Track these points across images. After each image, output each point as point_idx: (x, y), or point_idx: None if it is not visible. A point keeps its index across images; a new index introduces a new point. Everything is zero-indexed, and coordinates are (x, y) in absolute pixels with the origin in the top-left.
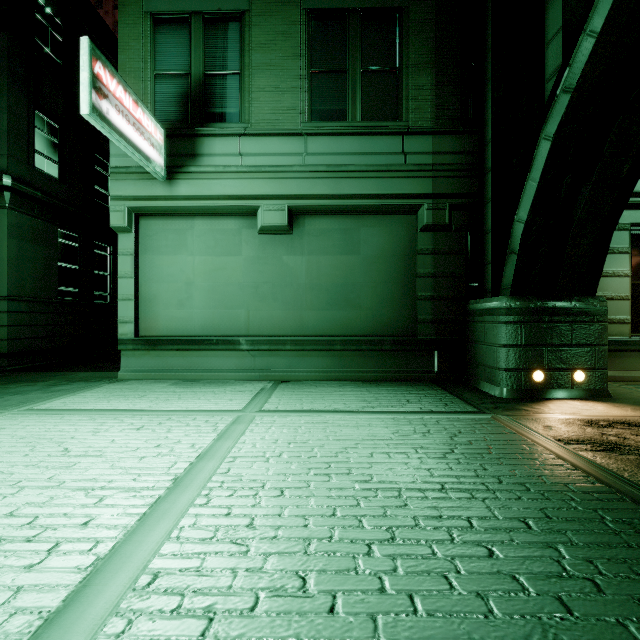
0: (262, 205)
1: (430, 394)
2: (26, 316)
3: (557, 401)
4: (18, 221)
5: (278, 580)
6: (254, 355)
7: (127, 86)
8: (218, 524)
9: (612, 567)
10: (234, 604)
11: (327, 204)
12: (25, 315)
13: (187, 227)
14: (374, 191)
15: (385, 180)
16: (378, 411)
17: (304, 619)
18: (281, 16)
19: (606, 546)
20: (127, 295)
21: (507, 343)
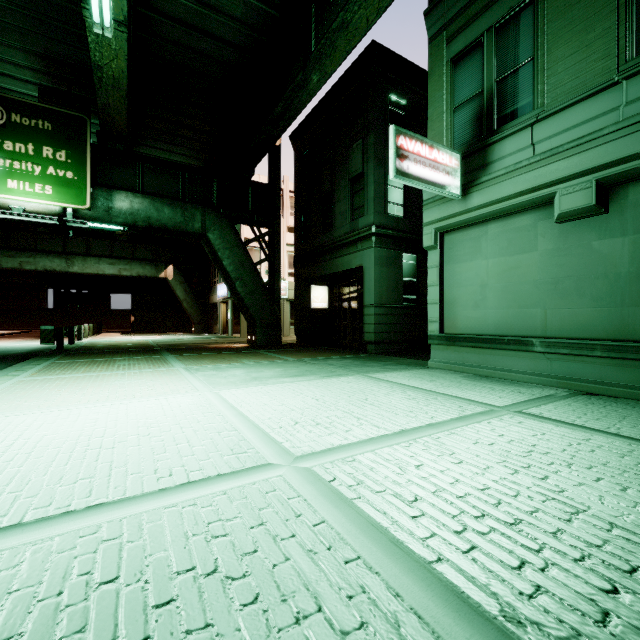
0: (559, 190)
1: None
2: (383, 317)
3: None
4: (379, 254)
5: (402, 492)
6: (550, 359)
7: (423, 139)
8: (401, 457)
9: None
10: (372, 486)
11: None
12: (383, 317)
13: (481, 234)
14: None
15: None
16: None
17: (396, 510)
18: None
19: None
20: (434, 300)
21: None
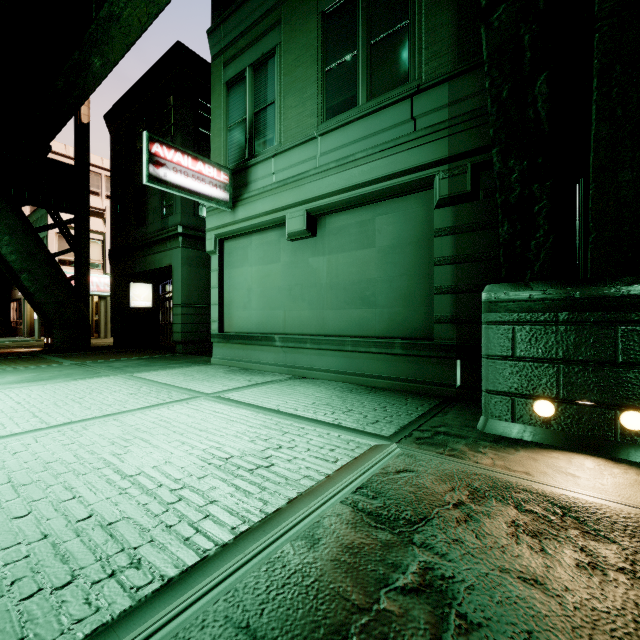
0: (287, 214)
1: (395, 410)
2: (193, 317)
3: (557, 453)
4: (188, 254)
5: None
6: (285, 351)
7: (186, 151)
8: (14, 447)
9: (21, 568)
10: None
11: (337, 200)
12: (192, 316)
13: (248, 244)
14: (380, 174)
15: (392, 158)
16: (289, 413)
17: None
18: (303, 31)
19: (65, 559)
20: (215, 301)
21: (489, 353)
